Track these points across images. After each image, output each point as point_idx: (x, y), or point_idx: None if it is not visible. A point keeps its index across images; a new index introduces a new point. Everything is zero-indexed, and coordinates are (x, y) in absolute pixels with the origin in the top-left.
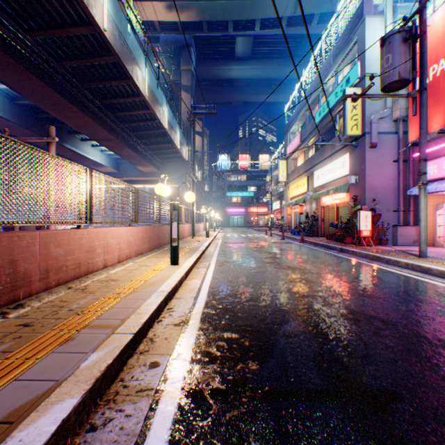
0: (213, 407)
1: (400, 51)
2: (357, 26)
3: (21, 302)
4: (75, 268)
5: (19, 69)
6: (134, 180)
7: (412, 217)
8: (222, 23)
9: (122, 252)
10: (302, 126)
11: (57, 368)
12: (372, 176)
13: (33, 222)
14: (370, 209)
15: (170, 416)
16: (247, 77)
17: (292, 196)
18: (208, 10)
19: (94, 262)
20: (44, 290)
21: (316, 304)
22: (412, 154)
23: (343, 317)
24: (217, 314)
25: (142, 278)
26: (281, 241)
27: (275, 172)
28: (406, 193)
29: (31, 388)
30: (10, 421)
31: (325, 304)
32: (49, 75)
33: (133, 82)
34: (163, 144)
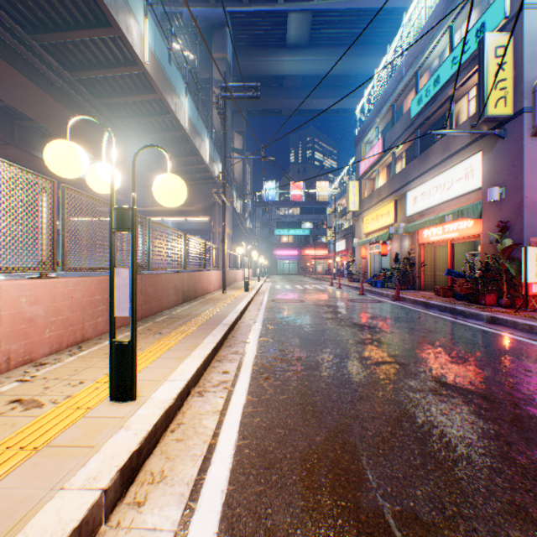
0: None
1: None
2: None
3: None
4: None
5: None
6: (149, 210)
7: None
8: None
9: None
10: (383, 130)
11: None
12: (535, 187)
13: None
14: (536, 245)
15: None
16: (302, 73)
17: (368, 231)
18: None
19: None
20: None
21: None
22: None
23: None
24: None
25: None
26: (361, 298)
27: (339, 203)
28: None
29: None
30: None
31: None
32: None
33: (119, 33)
34: (185, 156)
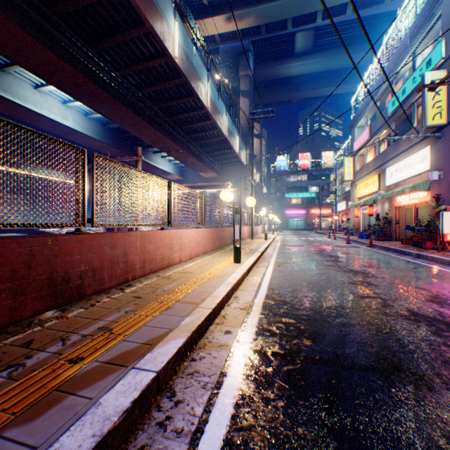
0: (273, 362)
1: None
2: None
3: (130, 282)
4: (160, 261)
5: (112, 102)
6: (196, 185)
7: None
8: (281, 23)
9: (192, 250)
10: (371, 118)
11: (167, 323)
12: None
13: (136, 225)
14: None
15: (242, 361)
16: (307, 72)
17: (359, 196)
18: (266, 13)
19: (173, 257)
20: (142, 276)
21: (375, 305)
22: None
23: (402, 317)
24: (276, 304)
25: (211, 272)
26: (345, 245)
27: (340, 170)
28: None
29: (155, 330)
30: (150, 344)
31: (384, 305)
32: (132, 102)
33: (197, 98)
34: (223, 150)
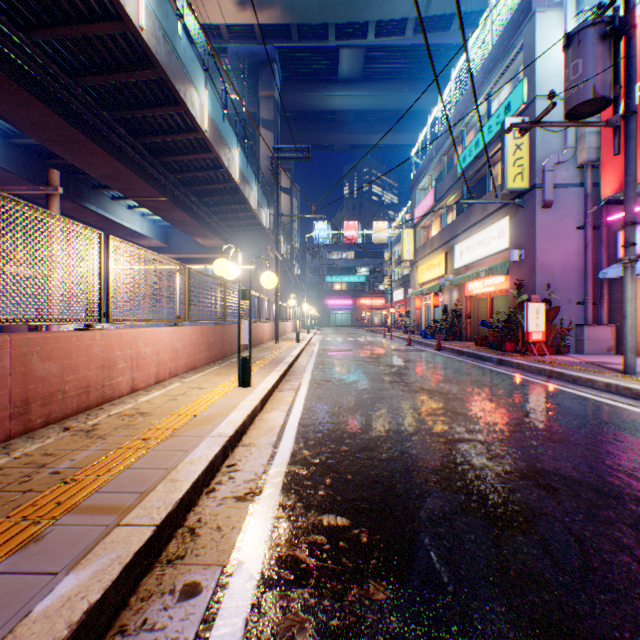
0: None
1: (595, 54)
2: (521, 26)
3: None
4: (79, 394)
5: (12, 88)
6: (191, 258)
7: (606, 312)
8: (320, 28)
9: (163, 367)
10: (437, 179)
11: None
12: (545, 251)
13: None
14: (542, 300)
15: None
16: (355, 108)
17: (422, 281)
18: (298, 7)
19: (115, 384)
20: (20, 435)
21: (477, 457)
22: (606, 216)
23: (527, 482)
24: (312, 476)
25: (190, 410)
26: (407, 348)
27: (397, 247)
28: (597, 276)
29: None
30: None
31: (490, 456)
32: (59, 98)
33: (186, 110)
34: (233, 204)
